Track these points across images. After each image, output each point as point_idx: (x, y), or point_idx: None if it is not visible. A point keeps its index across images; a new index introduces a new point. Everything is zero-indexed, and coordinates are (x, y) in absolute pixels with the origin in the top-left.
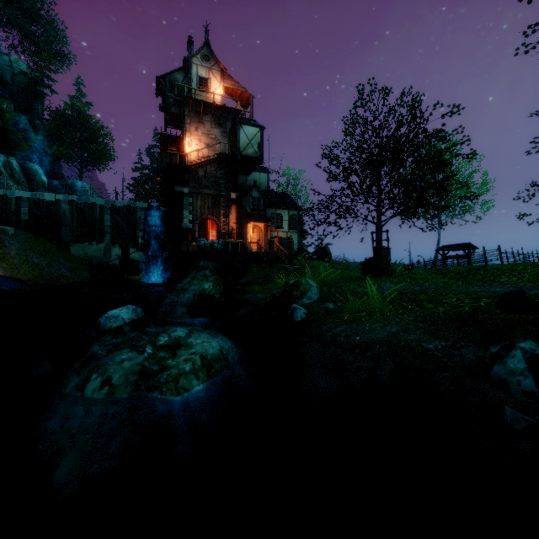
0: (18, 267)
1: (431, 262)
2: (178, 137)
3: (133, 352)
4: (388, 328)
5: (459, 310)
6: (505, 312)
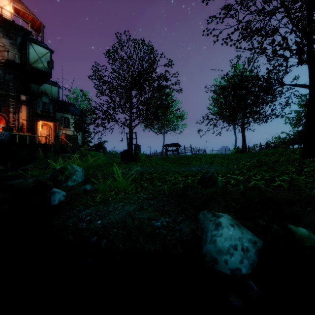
0: None
1: (160, 153)
2: None
3: None
4: (127, 207)
5: (177, 187)
6: (204, 187)
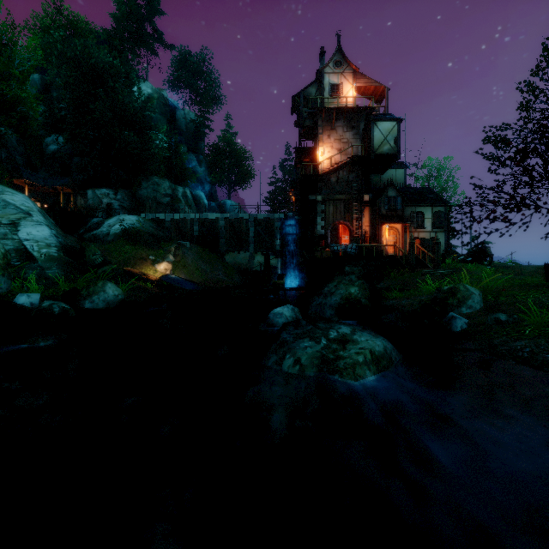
0: (193, 272)
1: None
2: (311, 148)
3: (312, 341)
4: None
5: None
6: None
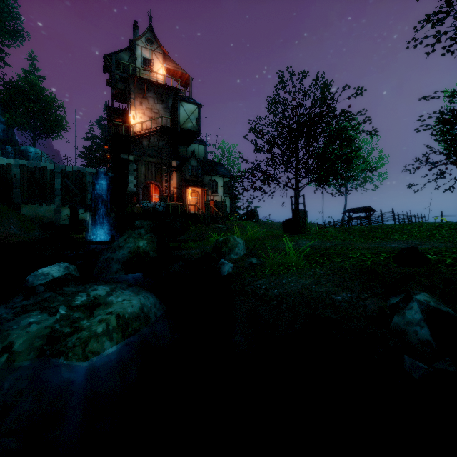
0: None
1: (339, 222)
2: (124, 110)
3: (44, 314)
4: (302, 280)
5: (363, 264)
6: (401, 265)
